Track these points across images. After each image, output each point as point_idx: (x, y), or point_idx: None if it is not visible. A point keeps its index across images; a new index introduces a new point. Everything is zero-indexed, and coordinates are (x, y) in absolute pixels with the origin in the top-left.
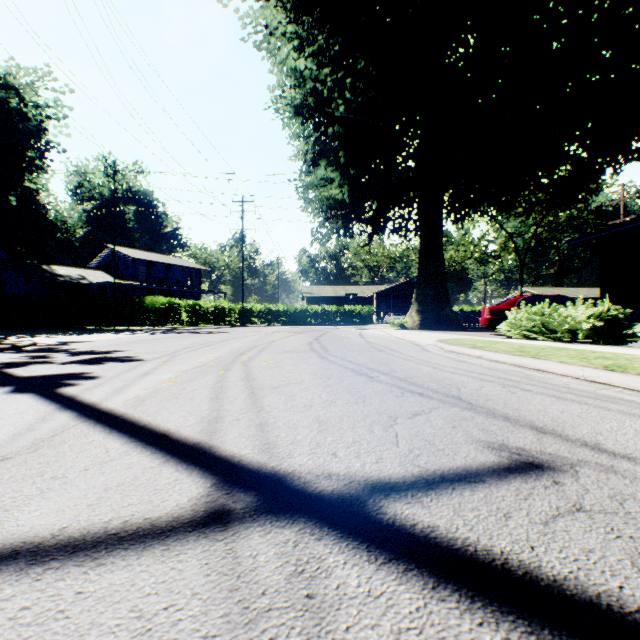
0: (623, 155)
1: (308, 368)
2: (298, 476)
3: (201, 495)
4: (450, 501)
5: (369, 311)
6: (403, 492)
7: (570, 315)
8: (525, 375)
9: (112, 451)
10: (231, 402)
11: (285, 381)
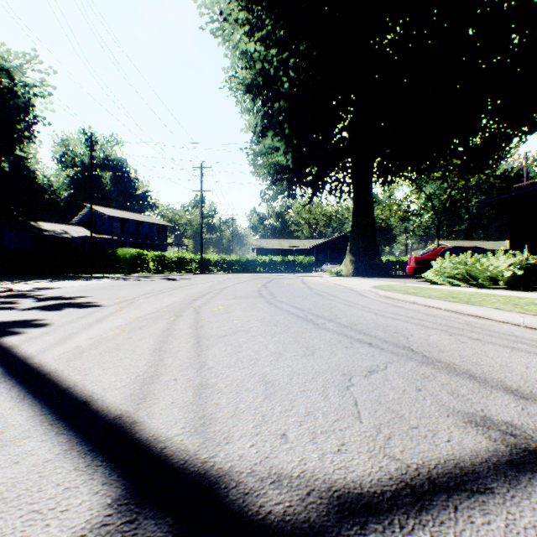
0: (528, 126)
1: (256, 314)
2: (236, 481)
3: (90, 526)
4: None
5: (309, 261)
6: (386, 518)
7: (491, 264)
8: (465, 321)
9: (8, 431)
10: (173, 355)
11: (233, 329)
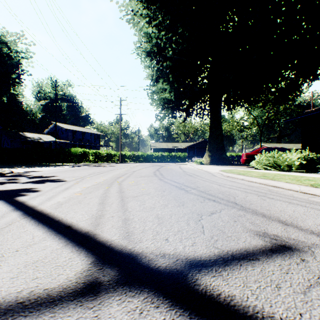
0: (313, 76)
1: (153, 185)
2: (145, 255)
3: (83, 270)
4: (240, 275)
5: (184, 155)
6: (210, 268)
7: (288, 157)
8: (268, 189)
9: (36, 237)
10: (110, 205)
11: (140, 193)
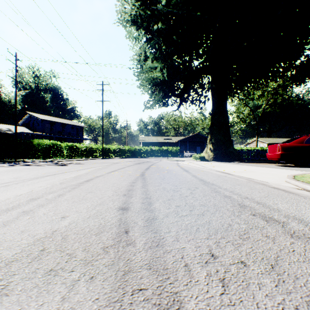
0: None
1: None
2: None
3: None
4: None
5: (176, 150)
6: None
7: None
8: None
9: None
10: None
11: None
